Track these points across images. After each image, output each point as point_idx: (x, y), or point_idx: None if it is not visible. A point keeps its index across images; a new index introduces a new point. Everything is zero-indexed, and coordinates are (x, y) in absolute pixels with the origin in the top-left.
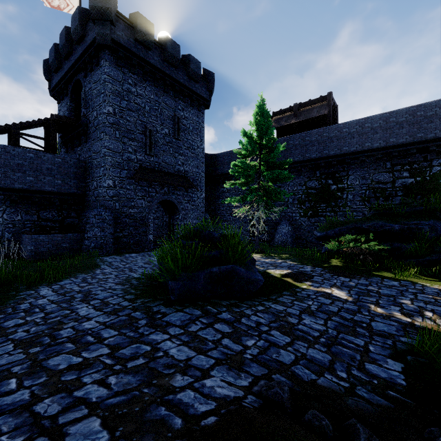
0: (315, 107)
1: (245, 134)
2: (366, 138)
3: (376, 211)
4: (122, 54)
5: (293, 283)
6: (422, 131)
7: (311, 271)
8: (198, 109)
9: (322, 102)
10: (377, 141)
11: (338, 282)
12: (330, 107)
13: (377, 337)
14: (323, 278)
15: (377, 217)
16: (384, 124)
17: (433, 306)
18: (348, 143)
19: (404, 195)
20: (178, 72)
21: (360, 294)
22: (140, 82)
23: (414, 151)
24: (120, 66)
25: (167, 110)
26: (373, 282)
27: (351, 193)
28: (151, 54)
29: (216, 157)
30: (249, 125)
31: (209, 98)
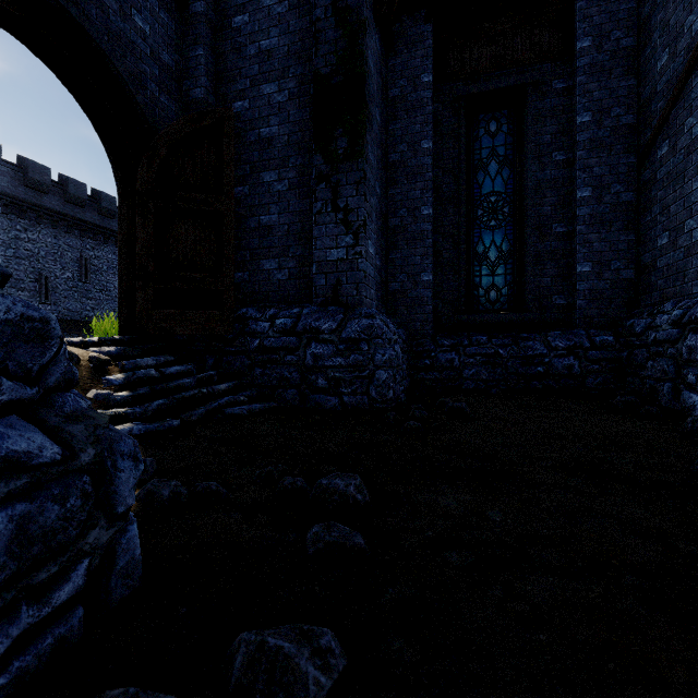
0: None
1: None
2: None
3: None
4: (8, 202)
5: None
6: None
7: None
8: (115, 246)
9: None
10: None
11: None
12: None
13: None
14: None
15: None
16: None
17: None
18: None
19: None
20: (85, 211)
21: None
22: (32, 226)
23: None
24: (5, 214)
25: (71, 252)
26: None
27: None
28: (47, 197)
29: None
30: None
31: None
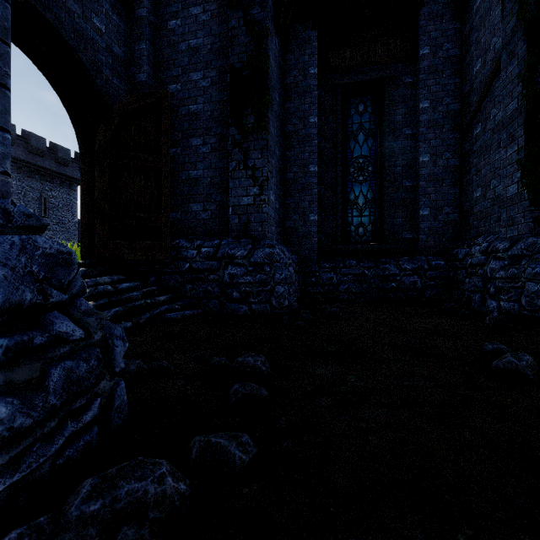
0: None
1: None
2: None
3: None
4: None
5: None
6: None
7: None
8: (69, 188)
9: None
10: None
11: None
12: None
13: None
14: None
15: None
16: None
17: None
18: None
19: None
20: (44, 160)
21: None
22: None
23: None
24: None
25: (33, 192)
26: None
27: None
28: (13, 148)
29: None
30: None
31: None
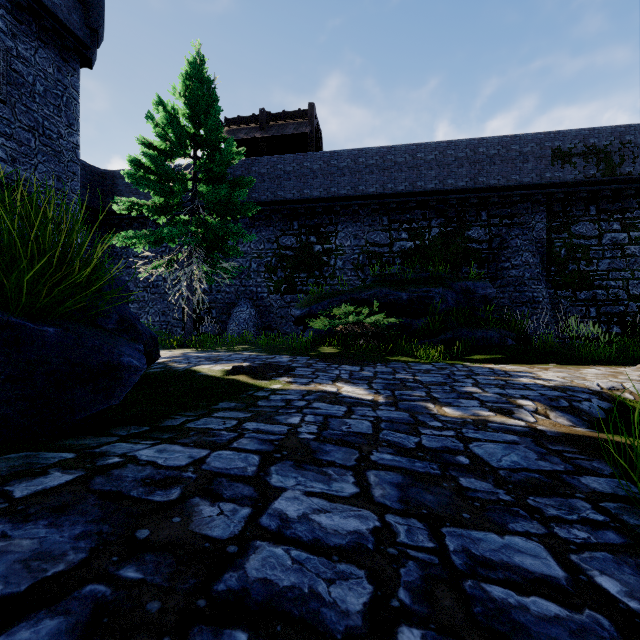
0: (291, 123)
1: (163, 108)
2: (360, 179)
3: (376, 278)
4: None
5: (250, 382)
6: (422, 180)
7: (289, 361)
8: (60, 56)
9: (301, 118)
10: (374, 185)
11: (344, 373)
12: (313, 125)
13: (539, 499)
14: (314, 369)
15: (380, 283)
16: (382, 162)
17: (515, 390)
18: (337, 183)
19: (403, 263)
20: None
21: (393, 387)
22: None
23: (414, 204)
24: None
25: None
26: (398, 368)
27: (340, 259)
28: None
29: (114, 177)
30: (171, 92)
31: (90, 44)
